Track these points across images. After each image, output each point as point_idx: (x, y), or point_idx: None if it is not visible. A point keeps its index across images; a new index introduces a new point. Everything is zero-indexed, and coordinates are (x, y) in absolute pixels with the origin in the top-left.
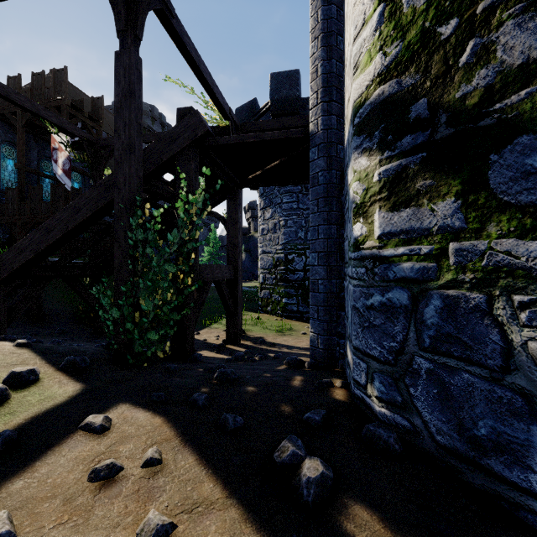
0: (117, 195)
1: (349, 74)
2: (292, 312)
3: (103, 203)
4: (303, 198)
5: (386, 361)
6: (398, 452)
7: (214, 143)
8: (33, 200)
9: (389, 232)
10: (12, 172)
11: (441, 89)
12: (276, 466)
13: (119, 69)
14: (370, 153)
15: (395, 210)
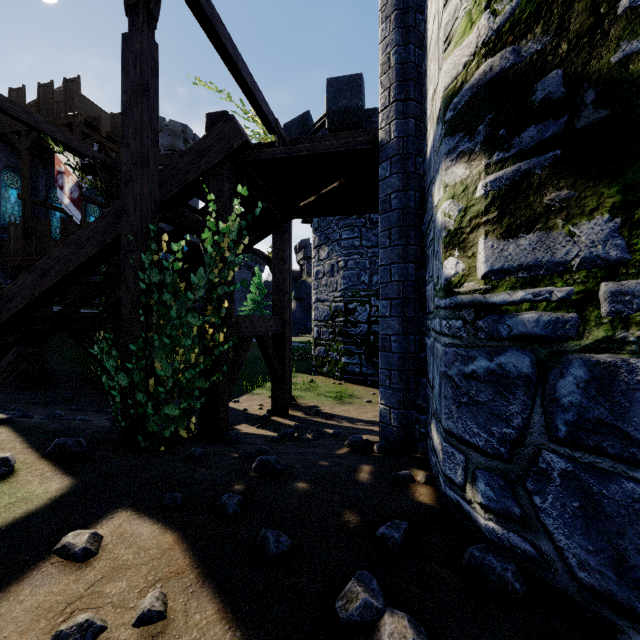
0: (125, 223)
1: (435, 56)
2: (353, 374)
3: (113, 236)
4: (367, 233)
5: (496, 454)
6: (520, 594)
7: (254, 158)
8: (40, 238)
9: (501, 268)
10: (15, 204)
11: (586, 52)
12: (339, 623)
13: (128, 56)
14: (470, 158)
15: (510, 236)
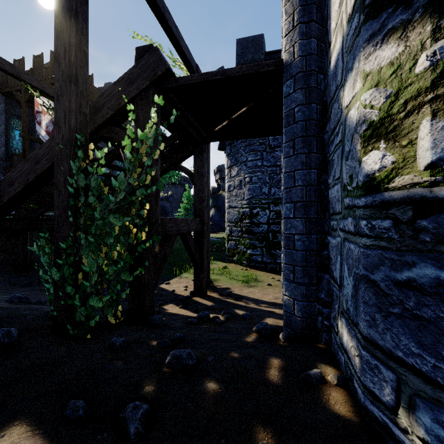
0: (57, 134)
1: None
2: (256, 262)
3: None
4: (267, 156)
5: None
6: None
7: (175, 84)
8: None
9: None
10: (19, 141)
11: None
12: None
13: None
14: (405, 31)
15: None
